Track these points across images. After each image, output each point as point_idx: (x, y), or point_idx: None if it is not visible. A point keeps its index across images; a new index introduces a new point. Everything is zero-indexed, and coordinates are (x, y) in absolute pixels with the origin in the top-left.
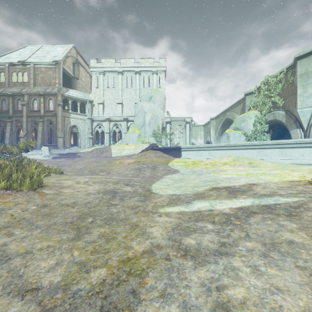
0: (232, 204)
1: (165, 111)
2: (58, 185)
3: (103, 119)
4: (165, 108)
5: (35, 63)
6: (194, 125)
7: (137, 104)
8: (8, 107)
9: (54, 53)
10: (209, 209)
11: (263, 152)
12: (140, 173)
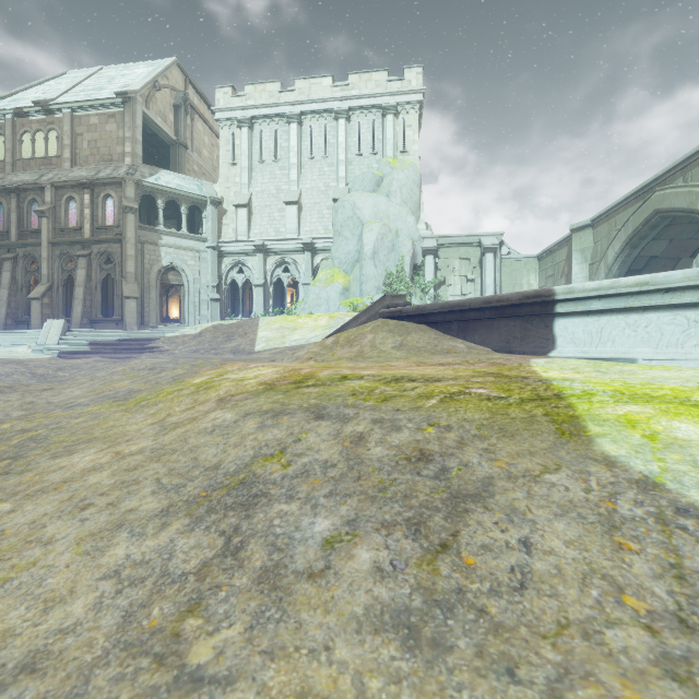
0: None
1: (422, 219)
2: None
3: (247, 249)
4: (422, 212)
5: (74, 104)
6: (509, 257)
7: (340, 202)
8: (7, 221)
9: (124, 80)
10: None
11: None
12: None
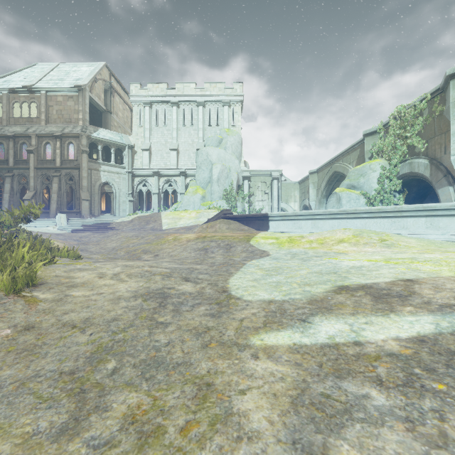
0: (396, 329)
1: (242, 161)
2: (65, 280)
3: (149, 173)
4: (242, 157)
5: (47, 89)
6: (285, 182)
7: (200, 151)
8: (7, 154)
9: (76, 75)
10: (354, 341)
11: (401, 223)
12: (206, 257)
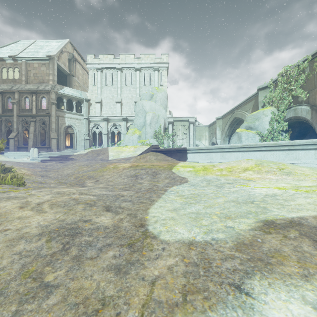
0: None
1: (168, 110)
2: None
3: (100, 119)
4: (168, 108)
5: (27, 58)
6: (198, 126)
7: (137, 103)
8: None
9: (48, 48)
10: None
11: (294, 155)
12: (135, 183)
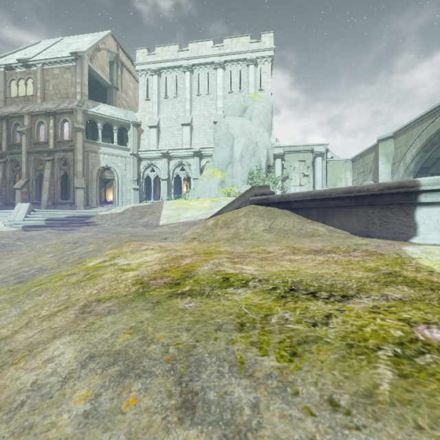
0: None
1: (273, 135)
2: None
3: (157, 155)
4: (273, 130)
5: (43, 61)
6: (332, 160)
7: (218, 123)
8: (0, 138)
9: (77, 45)
10: None
11: None
12: None
